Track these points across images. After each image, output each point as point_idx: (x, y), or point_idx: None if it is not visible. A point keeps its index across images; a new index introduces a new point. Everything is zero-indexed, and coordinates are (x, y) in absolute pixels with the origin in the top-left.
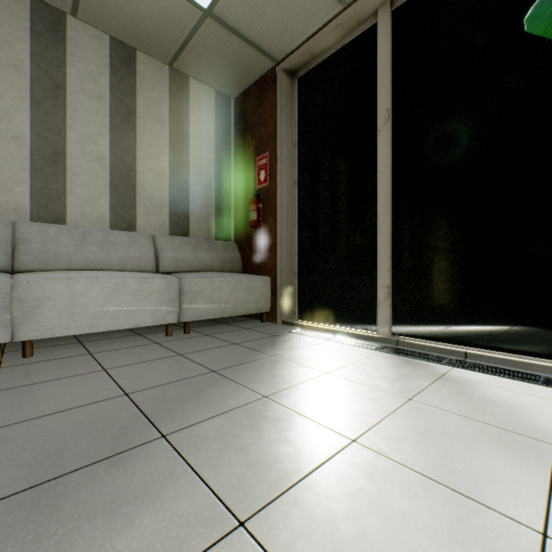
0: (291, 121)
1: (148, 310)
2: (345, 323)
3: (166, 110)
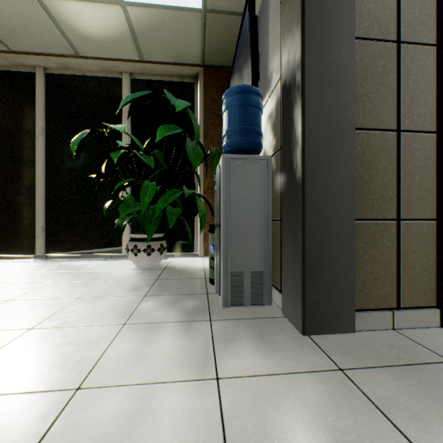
0: None
1: None
2: (13, 252)
3: None
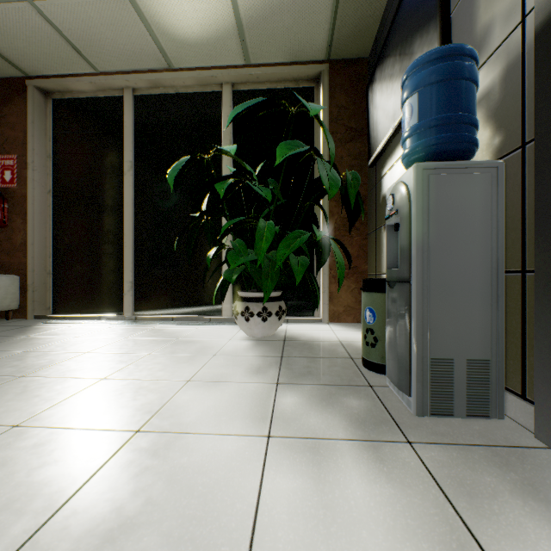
0: (45, 134)
1: None
2: (100, 311)
3: None
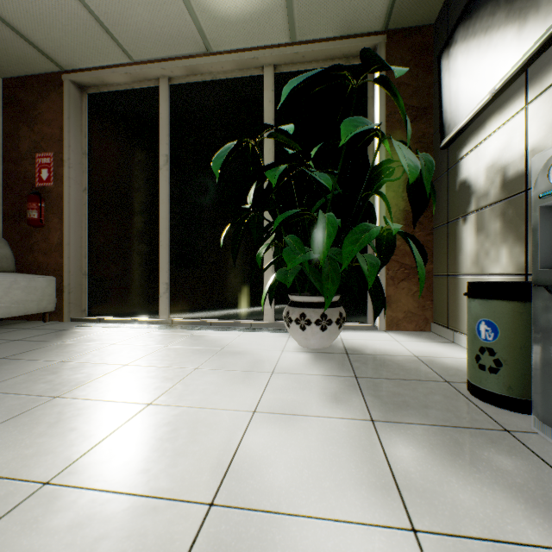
0: (80, 130)
1: None
2: (134, 314)
3: None
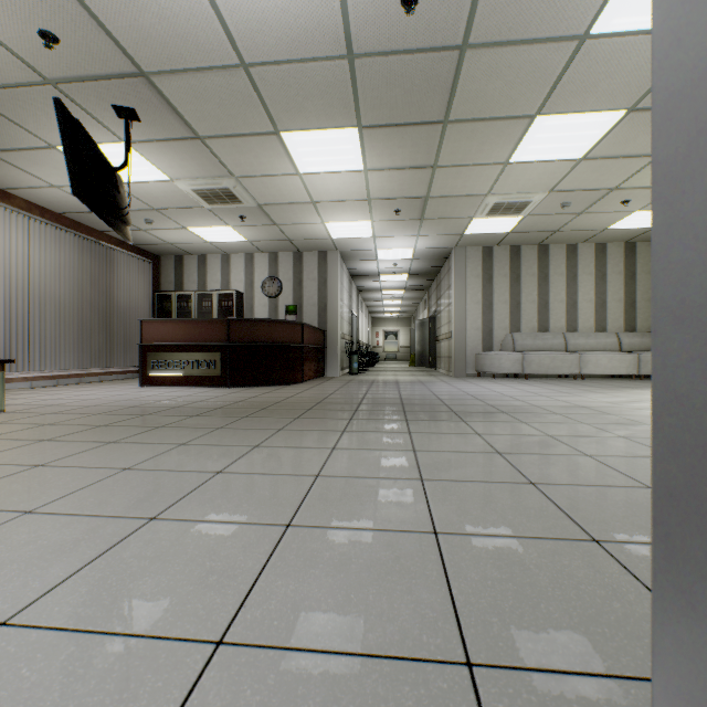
0: None
1: (623, 367)
2: None
3: (621, 266)
